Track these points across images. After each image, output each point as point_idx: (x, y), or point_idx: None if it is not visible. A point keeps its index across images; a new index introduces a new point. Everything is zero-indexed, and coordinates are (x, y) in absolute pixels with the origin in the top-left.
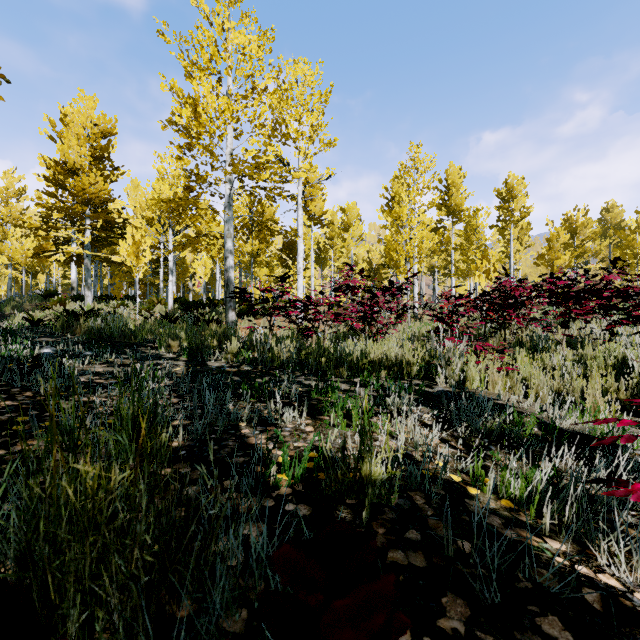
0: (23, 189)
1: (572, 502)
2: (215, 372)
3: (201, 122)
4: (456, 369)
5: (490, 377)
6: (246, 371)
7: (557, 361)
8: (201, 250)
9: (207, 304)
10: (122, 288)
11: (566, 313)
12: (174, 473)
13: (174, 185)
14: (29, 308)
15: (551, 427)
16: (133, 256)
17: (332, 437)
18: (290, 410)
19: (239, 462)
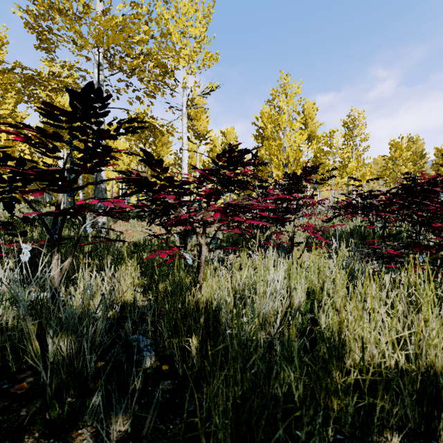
0: None
1: None
2: None
3: None
4: None
5: None
6: None
7: None
8: None
9: None
10: None
11: None
12: None
13: None
14: None
15: None
16: None
17: None
18: None
19: None
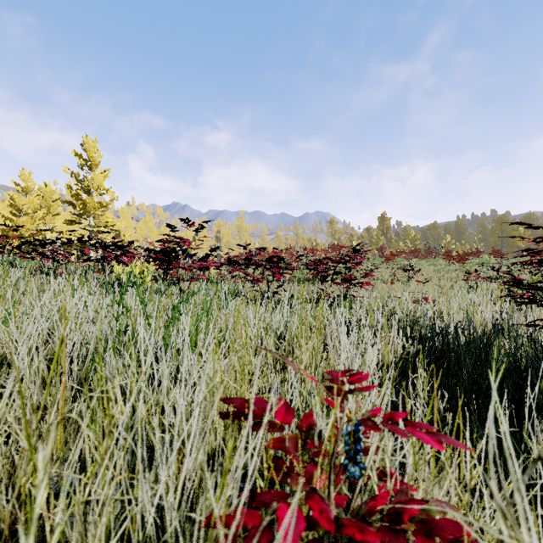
0: None
1: None
2: None
3: None
4: None
5: None
6: None
7: None
8: None
9: None
10: None
11: None
12: None
13: None
14: None
15: None
16: None
17: None
18: None
19: None
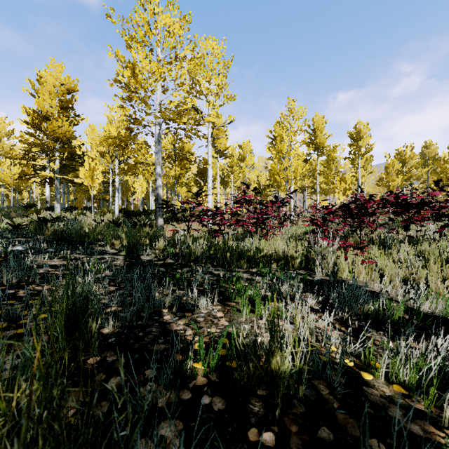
0: (12, 131)
1: (448, 382)
2: (146, 264)
3: (138, 80)
4: (330, 262)
5: (356, 268)
6: (170, 263)
7: (402, 255)
8: (138, 174)
9: (143, 213)
10: (82, 202)
11: (408, 219)
12: (101, 362)
13: (119, 127)
14: (14, 216)
15: (417, 312)
16: (89, 178)
17: (244, 333)
18: (204, 298)
19: (160, 349)
